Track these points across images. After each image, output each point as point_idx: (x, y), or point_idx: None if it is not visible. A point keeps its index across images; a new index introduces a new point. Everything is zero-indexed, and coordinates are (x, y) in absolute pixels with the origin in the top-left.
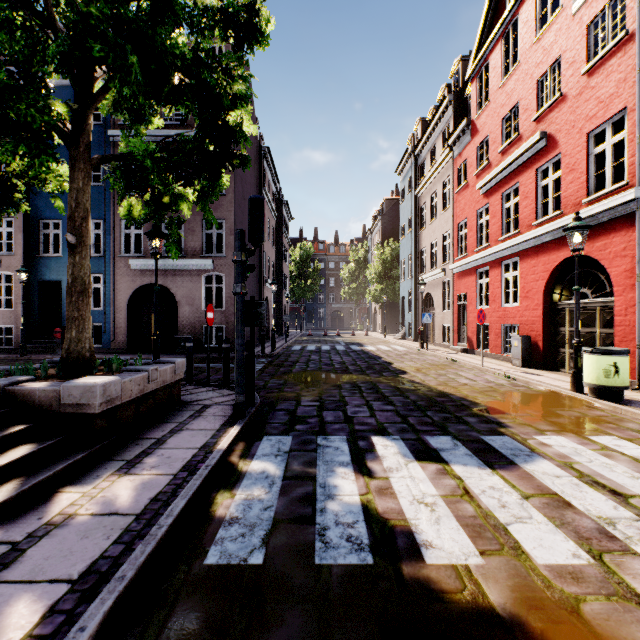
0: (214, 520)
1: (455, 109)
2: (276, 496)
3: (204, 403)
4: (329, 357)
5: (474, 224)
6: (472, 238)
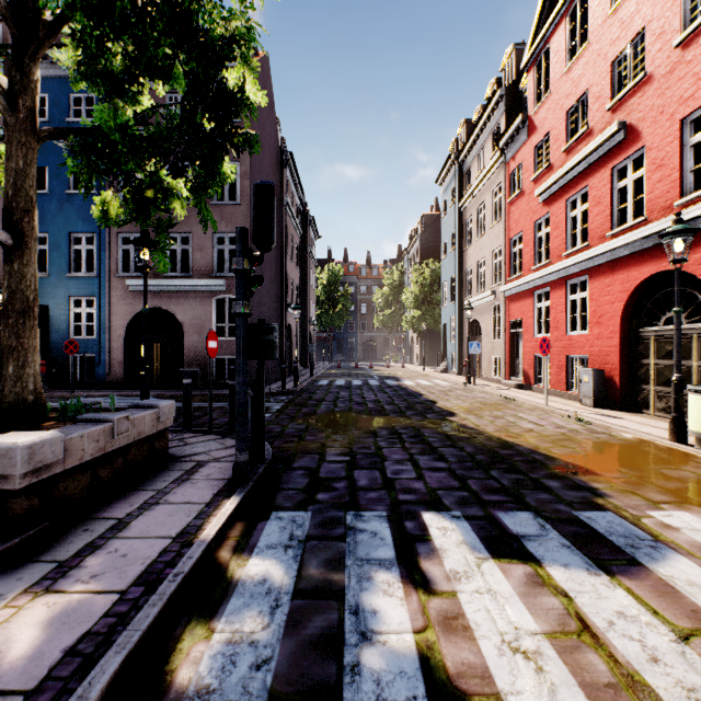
0: (167, 696)
1: (507, 105)
2: (279, 635)
3: (199, 459)
4: (361, 394)
5: (531, 238)
6: (529, 254)
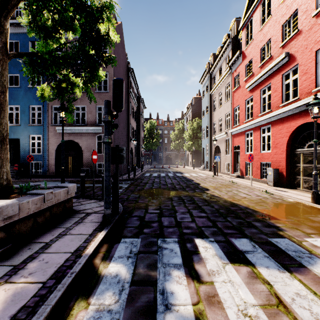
0: None
1: (232, 46)
2: (123, 306)
3: (87, 212)
4: (165, 180)
5: (244, 107)
6: (242, 115)
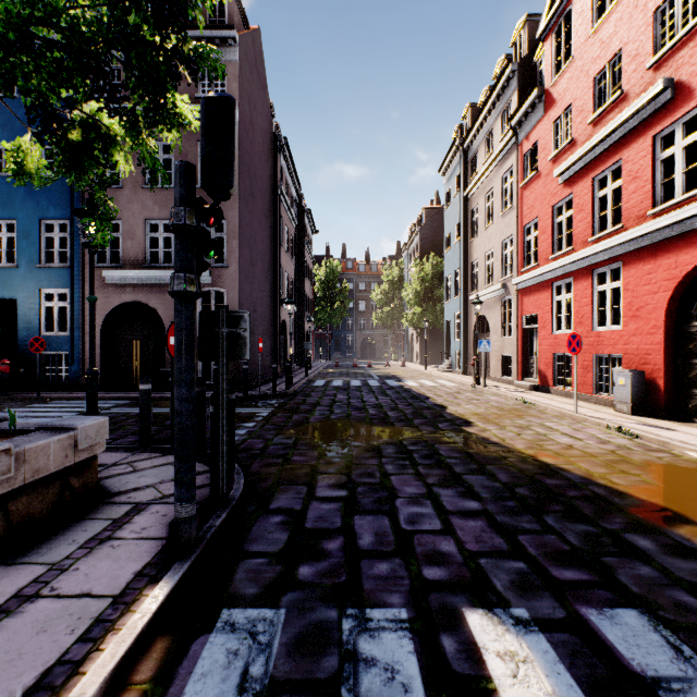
0: None
1: (520, 81)
2: None
3: (140, 498)
4: (360, 397)
5: (549, 224)
6: (546, 242)
